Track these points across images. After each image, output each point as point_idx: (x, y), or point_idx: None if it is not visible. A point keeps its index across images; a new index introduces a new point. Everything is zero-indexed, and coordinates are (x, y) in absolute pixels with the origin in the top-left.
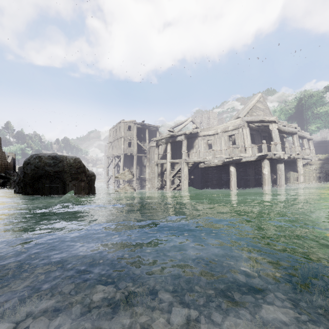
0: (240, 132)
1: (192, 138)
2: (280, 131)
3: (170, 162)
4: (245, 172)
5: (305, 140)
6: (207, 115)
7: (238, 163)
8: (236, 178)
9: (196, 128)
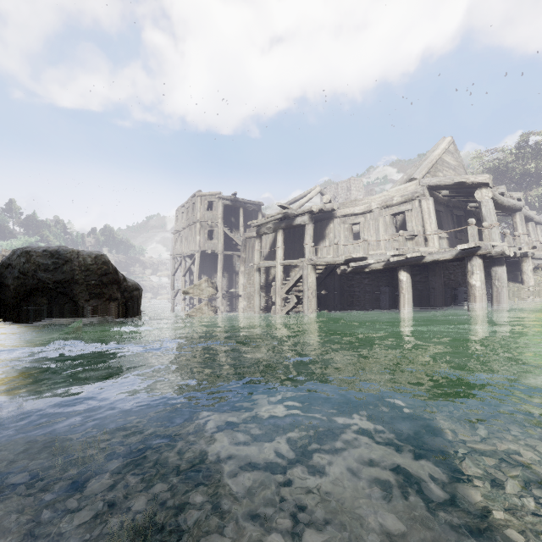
0: (416, 208)
1: (323, 220)
2: (496, 203)
3: (282, 265)
4: (427, 283)
5: (531, 223)
6: (347, 185)
7: (414, 265)
8: (411, 294)
9: (329, 203)
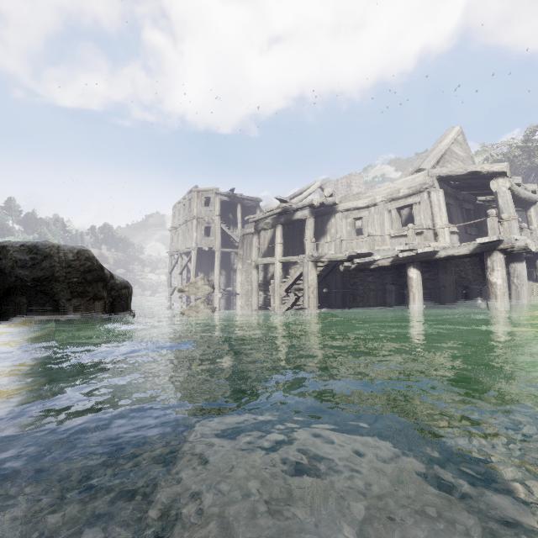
0: (425, 200)
1: (324, 215)
2: (512, 195)
3: (281, 262)
4: (437, 280)
5: None
6: (347, 181)
7: (424, 261)
8: (421, 292)
9: (331, 196)
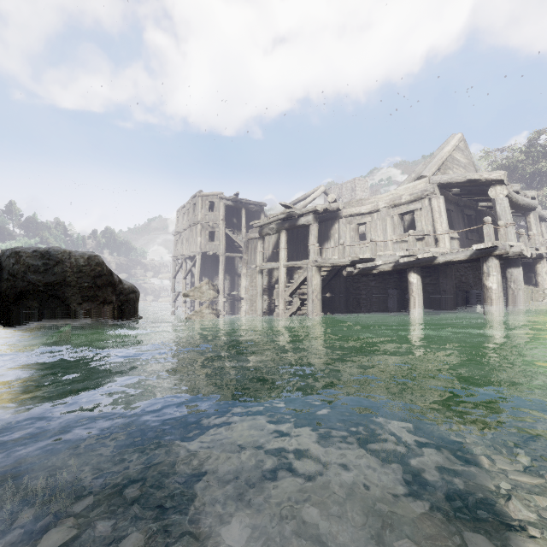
0: (426, 206)
1: (327, 220)
2: (510, 202)
3: (285, 267)
4: (437, 285)
5: (544, 223)
6: (351, 185)
7: (424, 266)
8: (422, 296)
9: (335, 202)
